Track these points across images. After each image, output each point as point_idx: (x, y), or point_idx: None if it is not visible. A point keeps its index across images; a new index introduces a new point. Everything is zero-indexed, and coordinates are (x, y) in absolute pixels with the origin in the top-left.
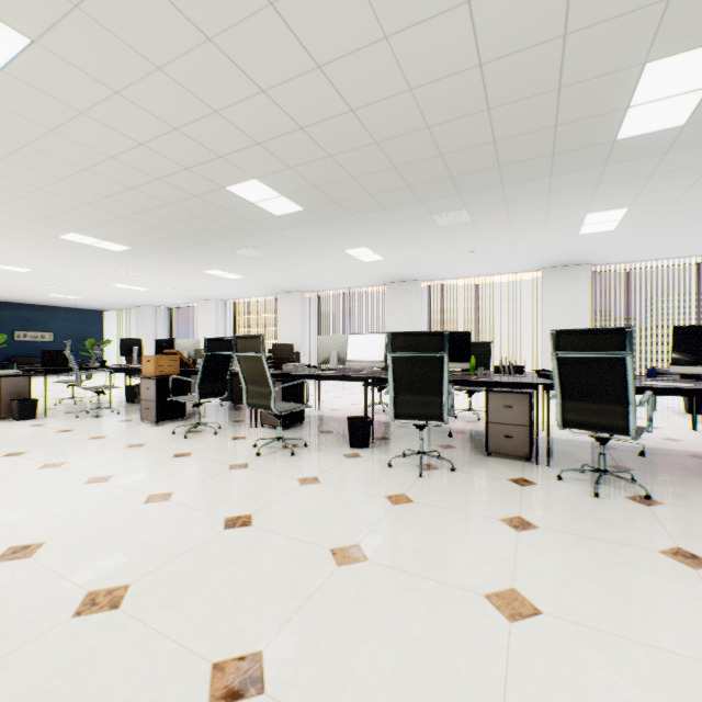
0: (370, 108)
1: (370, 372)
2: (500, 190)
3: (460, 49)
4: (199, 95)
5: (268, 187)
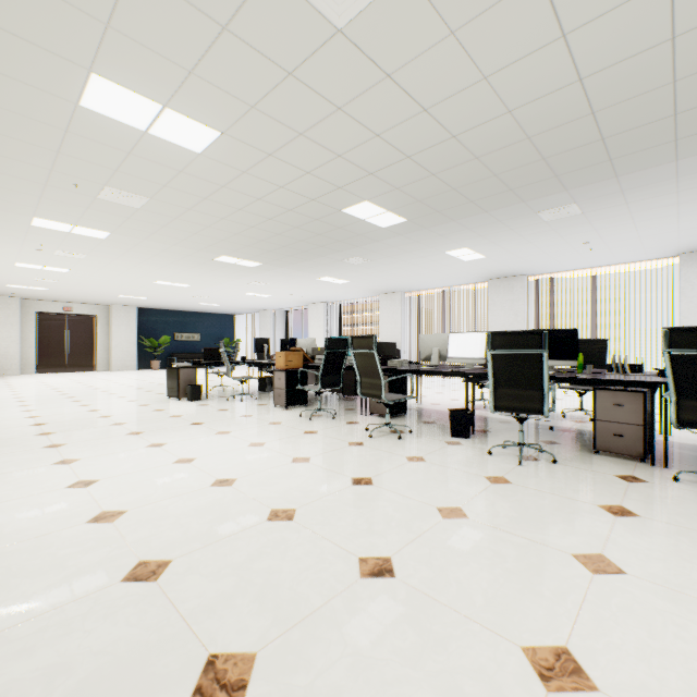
0: (470, 132)
1: (470, 368)
2: (614, 181)
3: (557, 72)
4: (327, 147)
5: (376, 205)
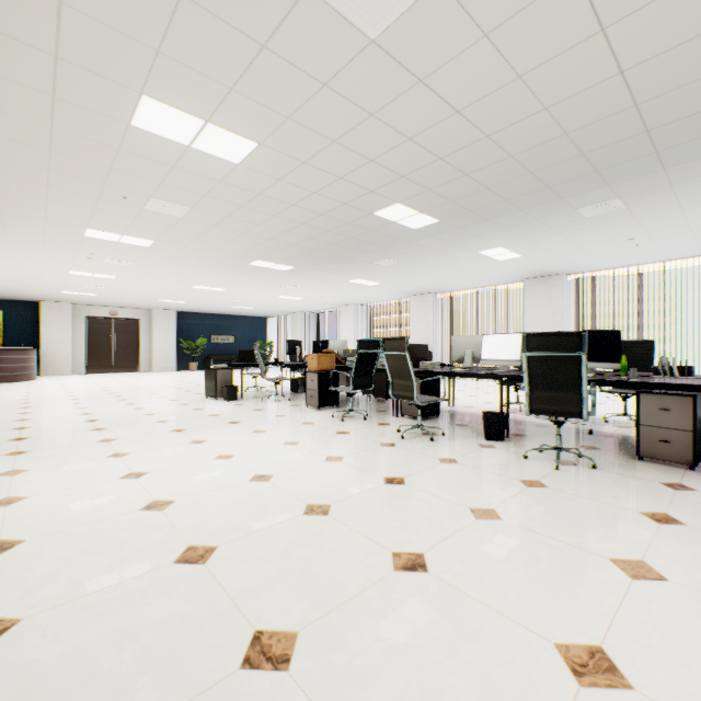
0: (504, 131)
1: (505, 371)
2: (661, 173)
3: (596, 66)
4: (359, 152)
5: (408, 207)
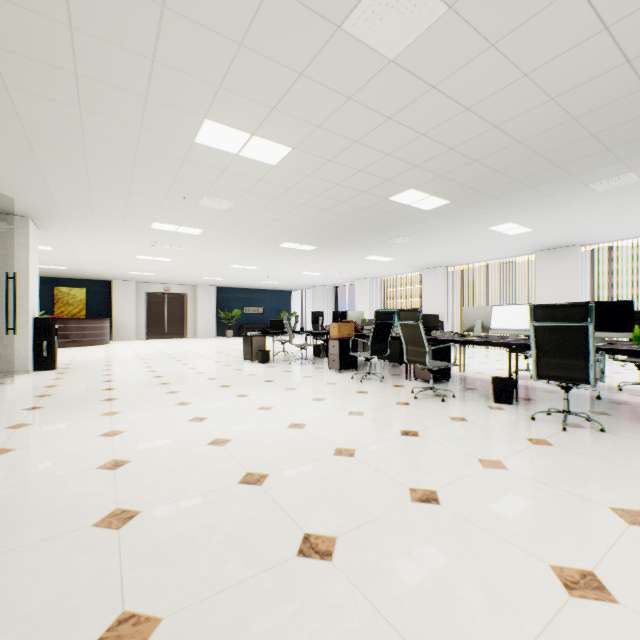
0: (512, 121)
1: (514, 339)
2: None
3: (601, 59)
4: (378, 149)
5: (420, 192)
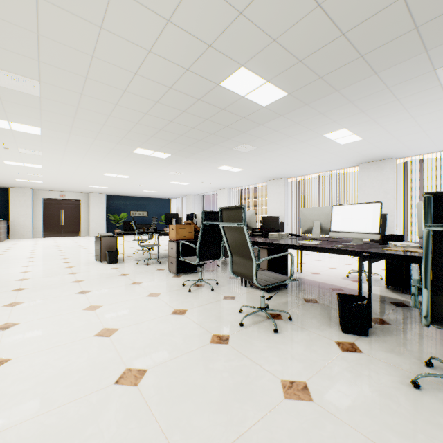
0: None
1: (358, 244)
2: None
3: None
4: None
5: (254, 73)
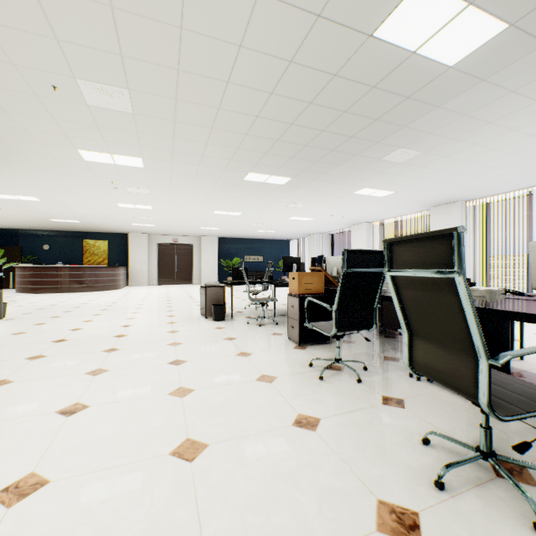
0: None
1: None
2: None
3: None
4: None
5: None
